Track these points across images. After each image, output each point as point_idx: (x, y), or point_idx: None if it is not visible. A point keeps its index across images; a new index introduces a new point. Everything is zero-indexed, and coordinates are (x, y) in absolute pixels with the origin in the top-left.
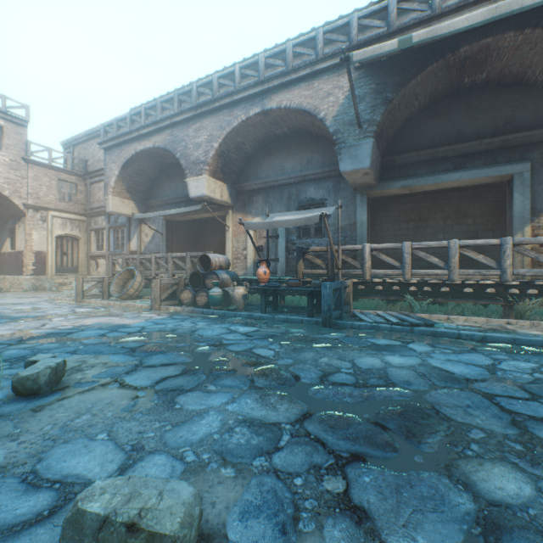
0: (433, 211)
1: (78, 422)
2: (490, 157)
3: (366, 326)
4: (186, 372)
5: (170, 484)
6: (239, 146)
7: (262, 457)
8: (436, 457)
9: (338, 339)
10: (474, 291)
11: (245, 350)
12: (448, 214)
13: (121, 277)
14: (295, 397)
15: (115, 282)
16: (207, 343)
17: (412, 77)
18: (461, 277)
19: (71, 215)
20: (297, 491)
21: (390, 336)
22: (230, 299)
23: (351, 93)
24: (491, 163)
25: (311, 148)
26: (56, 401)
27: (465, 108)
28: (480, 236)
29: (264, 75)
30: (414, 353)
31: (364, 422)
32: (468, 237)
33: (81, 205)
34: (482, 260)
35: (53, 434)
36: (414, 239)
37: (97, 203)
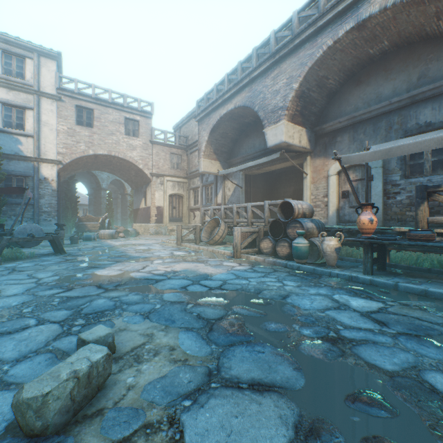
0: None
1: None
2: None
3: None
4: (304, 441)
5: None
6: (321, 82)
7: None
8: None
9: None
10: None
11: (405, 373)
12: None
13: (209, 225)
14: None
15: (204, 230)
16: (313, 330)
17: None
18: None
19: (178, 178)
20: None
21: None
22: (314, 251)
23: None
24: None
25: (426, 57)
26: None
27: None
28: None
29: None
30: None
31: None
32: None
33: (184, 171)
34: None
35: None
36: None
37: (194, 167)
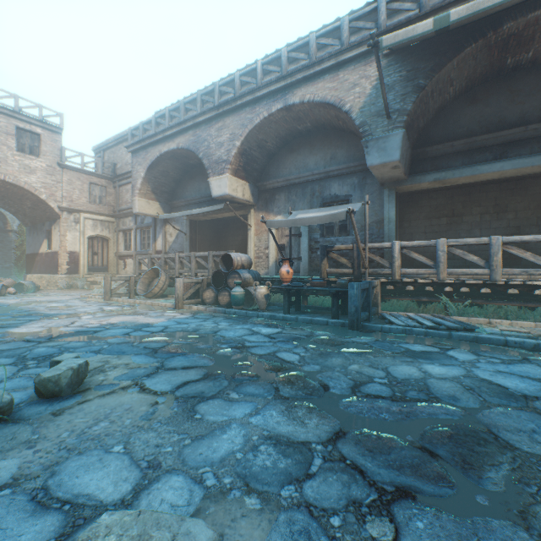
0: (468, 206)
1: (95, 429)
2: (537, 144)
3: (397, 329)
4: (207, 377)
5: (186, 524)
6: (261, 144)
7: (291, 486)
8: (505, 499)
9: (368, 344)
10: (518, 292)
11: (268, 354)
12: (485, 208)
13: (147, 276)
14: (325, 410)
15: (141, 281)
16: (229, 345)
17: (447, 61)
18: (502, 277)
19: (101, 216)
20: (335, 535)
21: (425, 341)
22: (252, 299)
23: (380, 82)
24: (538, 151)
25: (335, 143)
26: (76, 405)
27: (507, 91)
28: (523, 232)
29: (286, 70)
30: (456, 362)
31: (408, 447)
32: (509, 233)
33: (111, 207)
34: (530, 259)
35: (69, 443)
36: (447, 236)
37: (125, 204)
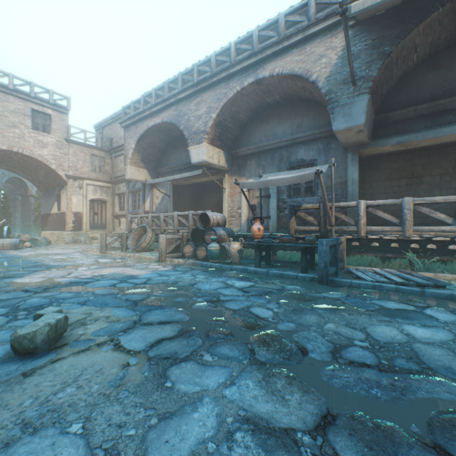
0: (428, 167)
1: (60, 397)
2: None
3: (366, 285)
4: (181, 334)
5: None
6: (234, 115)
7: None
8: None
9: (340, 300)
10: None
11: (242, 309)
12: (445, 169)
13: (136, 232)
14: (307, 382)
15: (132, 237)
16: (204, 298)
17: (413, 26)
18: None
19: (100, 182)
20: None
21: (398, 298)
22: (226, 253)
23: (346, 50)
24: None
25: (301, 113)
26: (49, 363)
27: None
28: None
29: (257, 47)
30: (438, 323)
31: (417, 443)
32: None
33: (108, 175)
34: None
35: (28, 415)
36: (406, 196)
37: (120, 172)
